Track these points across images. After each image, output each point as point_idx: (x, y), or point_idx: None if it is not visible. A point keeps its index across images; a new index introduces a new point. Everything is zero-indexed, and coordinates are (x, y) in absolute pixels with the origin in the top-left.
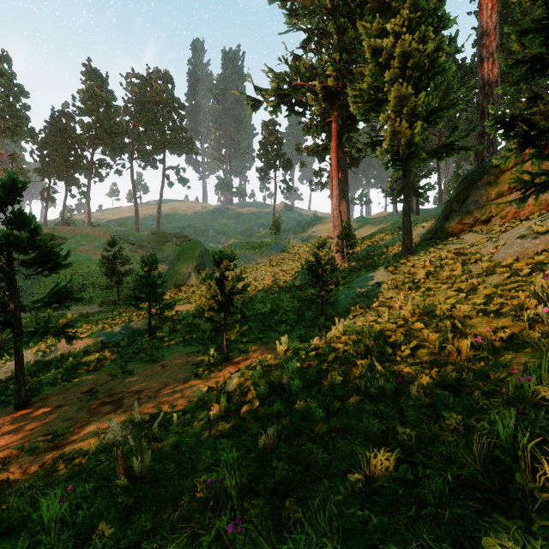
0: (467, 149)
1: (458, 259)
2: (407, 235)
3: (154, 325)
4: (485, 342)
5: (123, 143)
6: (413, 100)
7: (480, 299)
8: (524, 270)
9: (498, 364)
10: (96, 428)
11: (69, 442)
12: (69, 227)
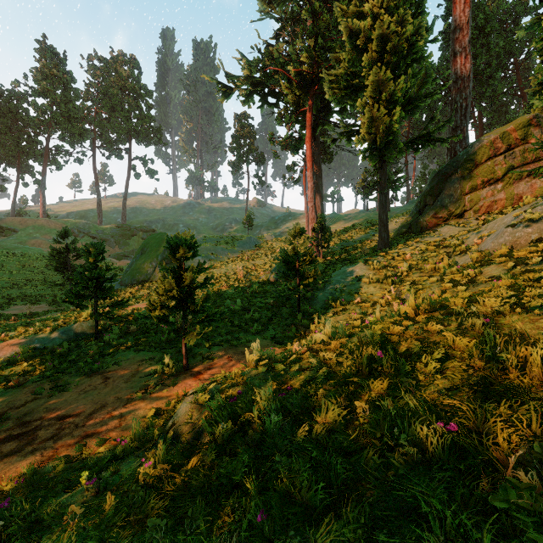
0: (443, 141)
1: (440, 251)
2: (384, 228)
3: (104, 326)
4: None
5: (84, 129)
6: (391, 86)
7: (508, 291)
8: (534, 258)
9: None
10: None
11: None
12: (19, 218)
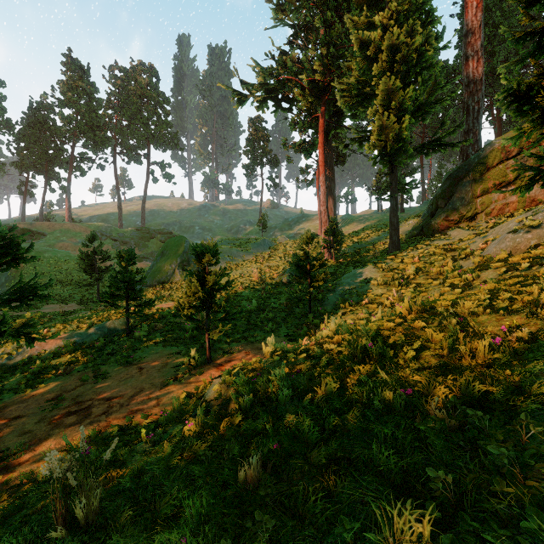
0: (454, 146)
1: (447, 255)
2: (395, 231)
3: (133, 324)
4: (505, 344)
5: (106, 137)
6: (401, 95)
7: (485, 295)
8: (523, 264)
9: (529, 371)
10: (55, 444)
11: (20, 462)
12: (47, 223)
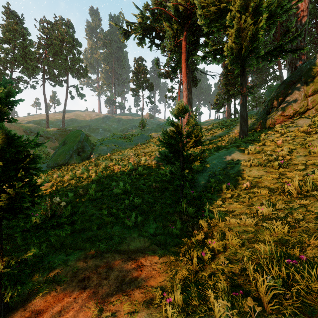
0: (294, 52)
1: (314, 136)
2: (245, 123)
3: None
4: None
5: (36, 66)
6: None
7: None
8: None
9: None
10: None
11: None
12: None
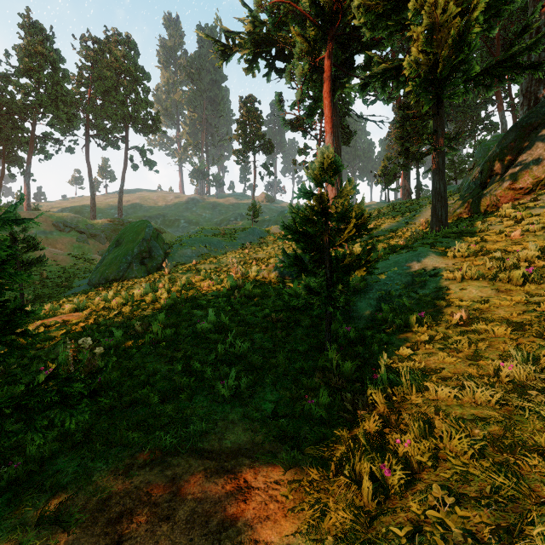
0: (537, 68)
1: None
2: (441, 202)
3: None
4: None
5: (74, 114)
6: None
7: None
8: None
9: None
10: None
11: None
12: None
